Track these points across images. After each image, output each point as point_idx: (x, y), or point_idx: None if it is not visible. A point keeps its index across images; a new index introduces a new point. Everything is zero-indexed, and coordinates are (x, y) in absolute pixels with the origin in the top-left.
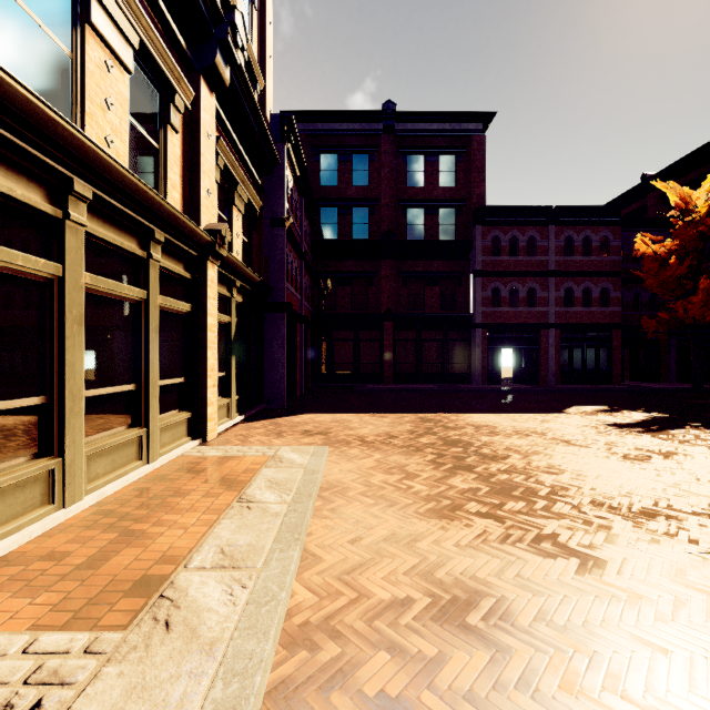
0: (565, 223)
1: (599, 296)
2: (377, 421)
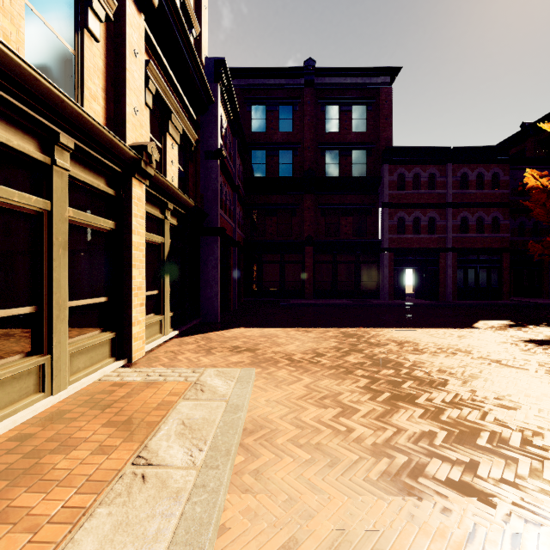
0: (461, 161)
1: (491, 224)
2: (303, 335)
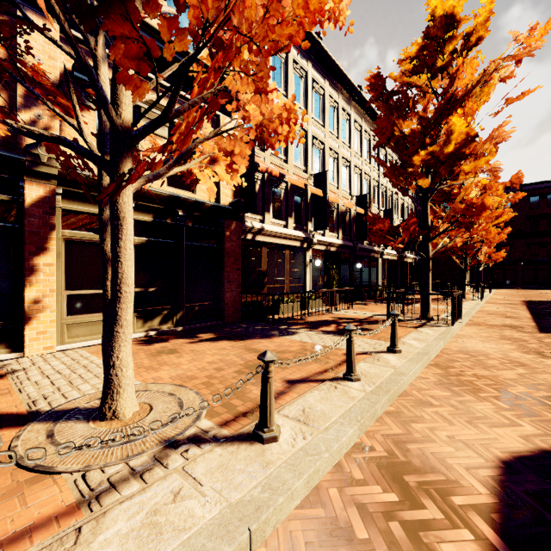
0: None
1: None
2: (508, 290)
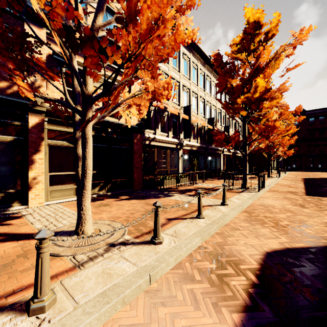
0: None
1: None
2: (296, 172)
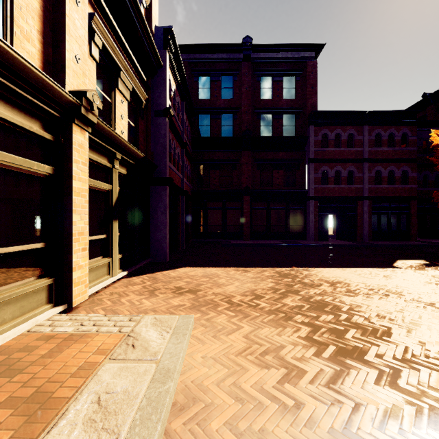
0: (375, 123)
1: (400, 177)
2: (241, 275)
